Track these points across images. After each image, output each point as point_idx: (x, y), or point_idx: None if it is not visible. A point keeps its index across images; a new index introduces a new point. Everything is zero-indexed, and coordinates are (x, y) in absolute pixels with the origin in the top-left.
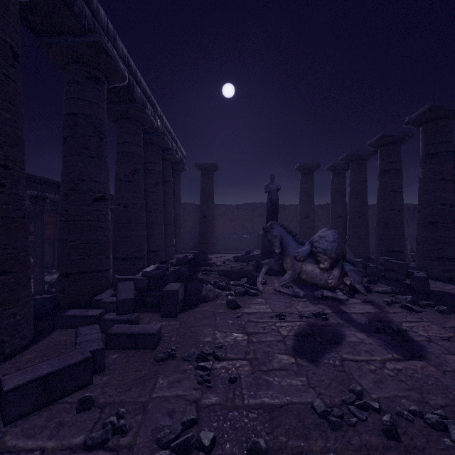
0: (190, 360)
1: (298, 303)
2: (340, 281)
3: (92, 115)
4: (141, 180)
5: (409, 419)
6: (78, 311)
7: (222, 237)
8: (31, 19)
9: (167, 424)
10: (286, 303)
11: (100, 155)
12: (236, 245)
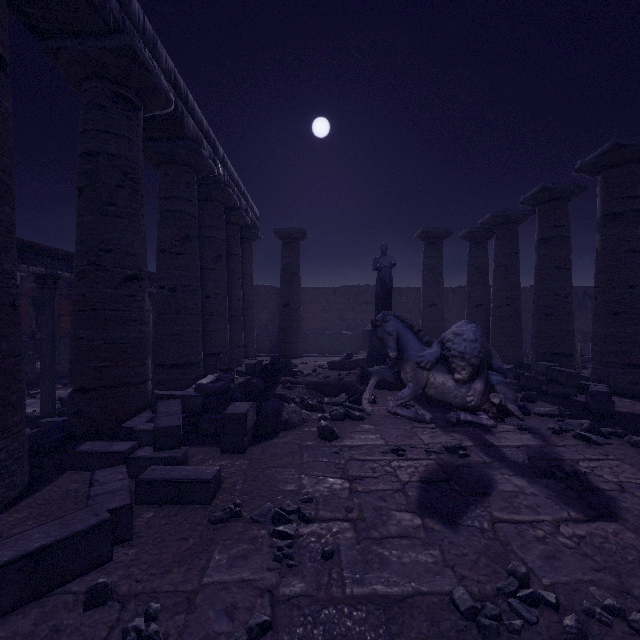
0: (263, 521)
1: (424, 431)
2: (485, 399)
3: (121, 155)
4: (195, 252)
5: (604, 620)
6: (98, 445)
7: (311, 333)
8: (29, 12)
9: (224, 629)
10: (406, 431)
11: (133, 214)
12: (332, 345)
